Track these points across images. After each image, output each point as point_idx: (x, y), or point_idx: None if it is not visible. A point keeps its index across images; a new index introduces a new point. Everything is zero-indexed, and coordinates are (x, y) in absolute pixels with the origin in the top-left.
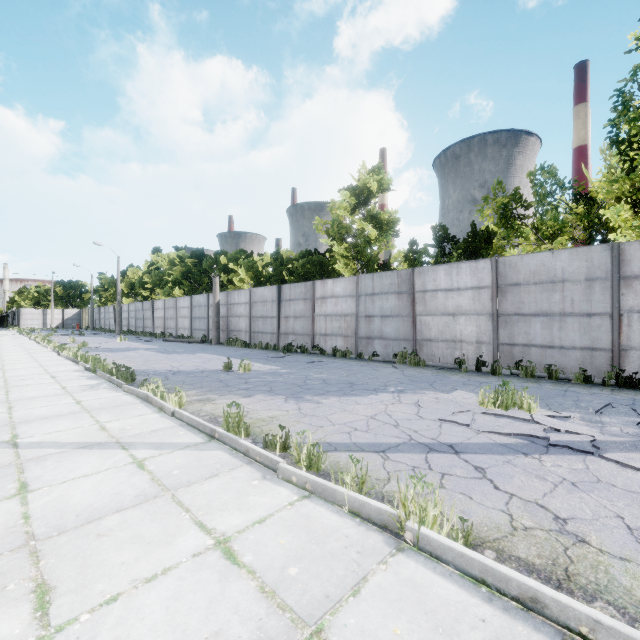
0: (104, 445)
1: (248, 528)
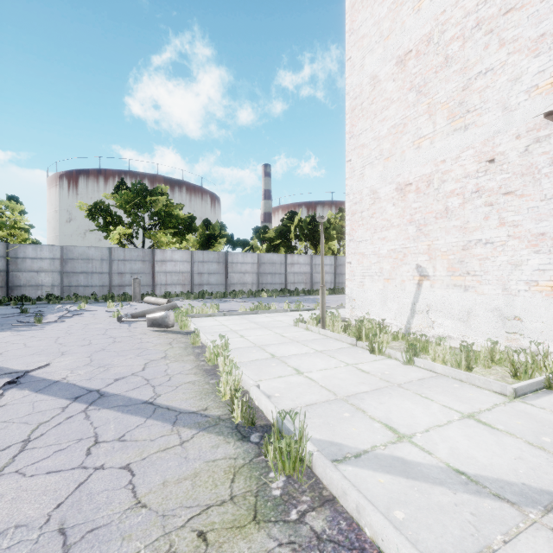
0: (521, 494)
1: (288, 375)
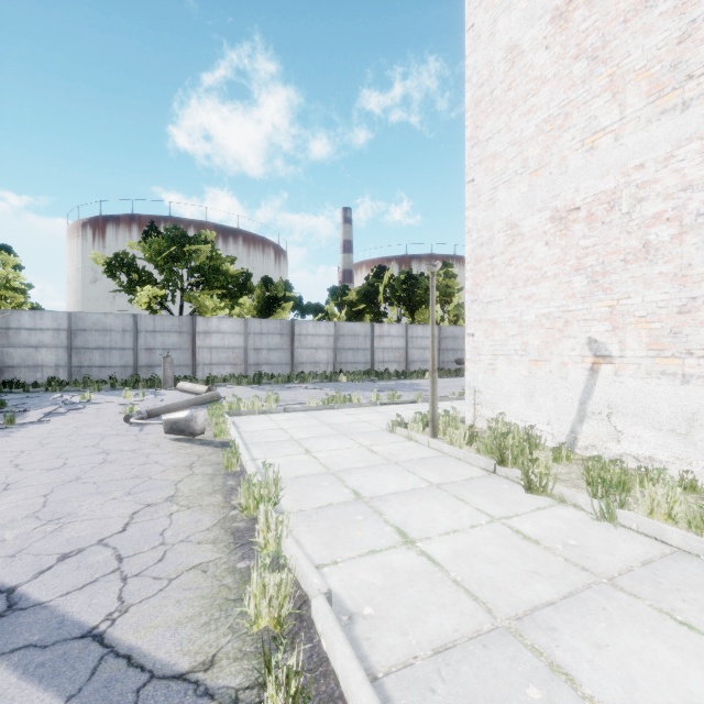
0: None
1: (386, 548)
